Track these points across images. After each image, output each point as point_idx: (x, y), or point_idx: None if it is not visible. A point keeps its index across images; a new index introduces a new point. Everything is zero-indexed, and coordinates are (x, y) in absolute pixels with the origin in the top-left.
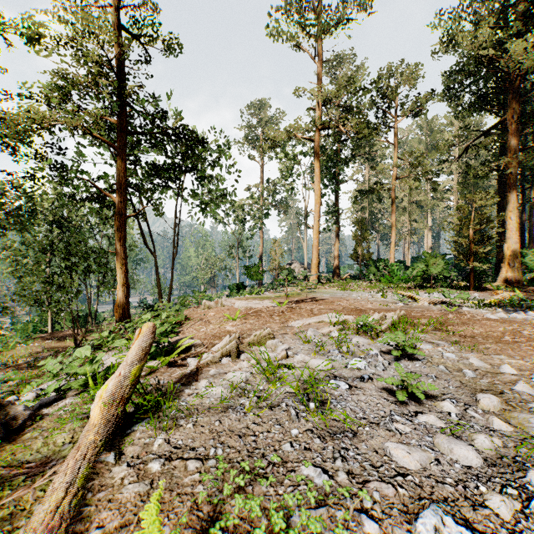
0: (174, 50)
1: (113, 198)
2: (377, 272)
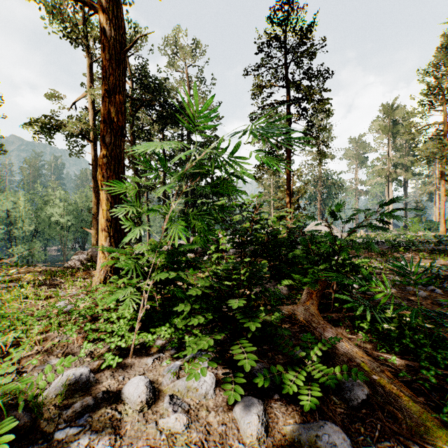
0: (334, 158)
1: (318, 205)
2: (425, 226)
